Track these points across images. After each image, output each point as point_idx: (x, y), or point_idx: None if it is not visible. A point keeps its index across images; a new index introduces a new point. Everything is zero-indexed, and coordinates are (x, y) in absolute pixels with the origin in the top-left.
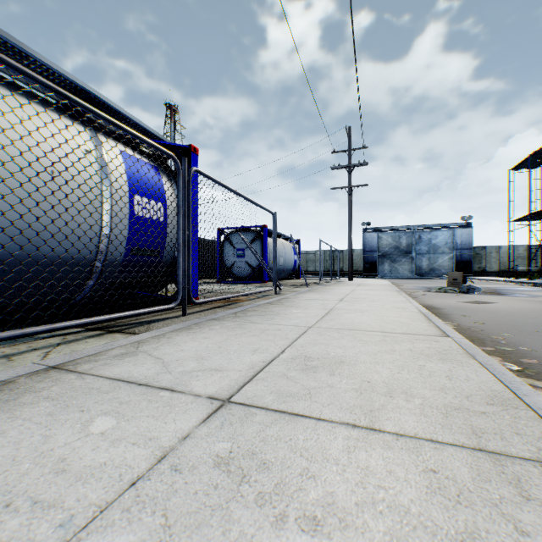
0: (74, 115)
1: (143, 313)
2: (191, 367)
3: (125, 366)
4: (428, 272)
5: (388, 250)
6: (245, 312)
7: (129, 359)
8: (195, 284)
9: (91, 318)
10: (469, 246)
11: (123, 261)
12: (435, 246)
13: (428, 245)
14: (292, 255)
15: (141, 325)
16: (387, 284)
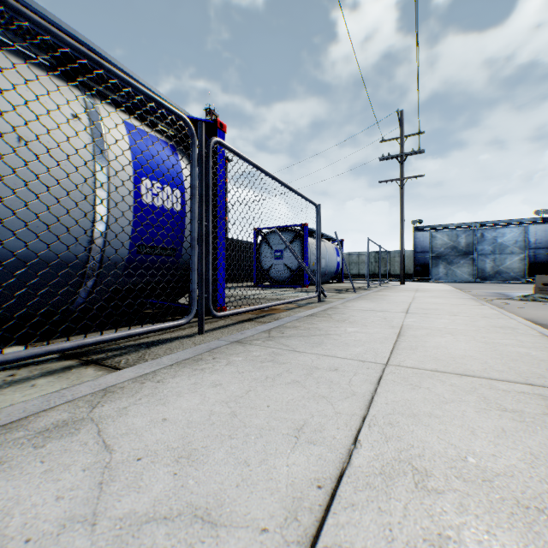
0: (62, 74)
1: (138, 334)
2: (153, 498)
3: (26, 475)
4: (492, 275)
5: (443, 250)
6: (281, 329)
7: (54, 446)
8: (221, 291)
9: (49, 345)
10: (546, 245)
11: (127, 261)
12: (502, 245)
13: (493, 244)
14: (335, 256)
15: (135, 350)
16: (451, 290)
